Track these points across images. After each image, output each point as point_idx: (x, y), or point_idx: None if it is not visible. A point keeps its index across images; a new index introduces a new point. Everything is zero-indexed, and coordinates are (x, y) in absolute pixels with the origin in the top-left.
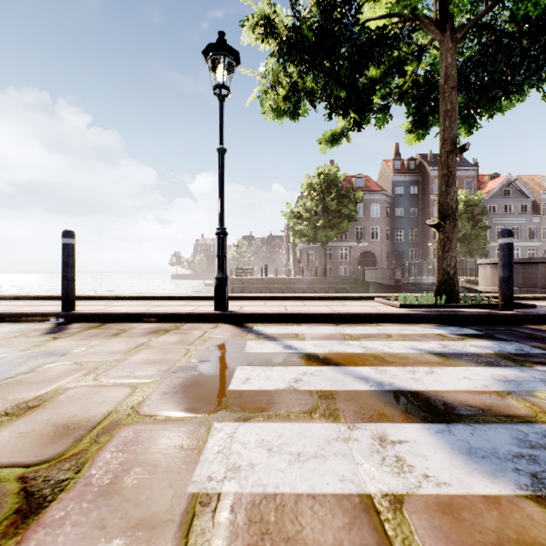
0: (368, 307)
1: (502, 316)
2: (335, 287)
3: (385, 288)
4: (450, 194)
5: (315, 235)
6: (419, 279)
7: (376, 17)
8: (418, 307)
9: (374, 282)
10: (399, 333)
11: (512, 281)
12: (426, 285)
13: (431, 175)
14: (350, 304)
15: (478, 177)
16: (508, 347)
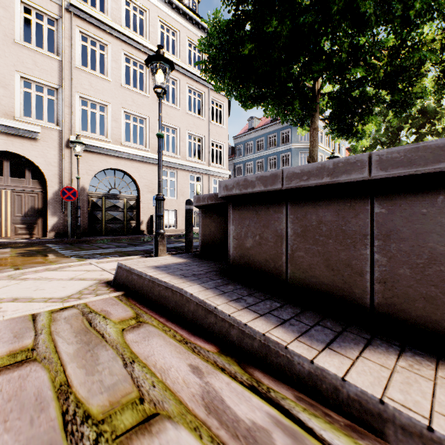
0: None
1: None
2: None
3: None
4: None
5: None
6: None
7: None
8: None
9: None
10: None
11: None
12: None
13: None
14: None
15: None
16: None
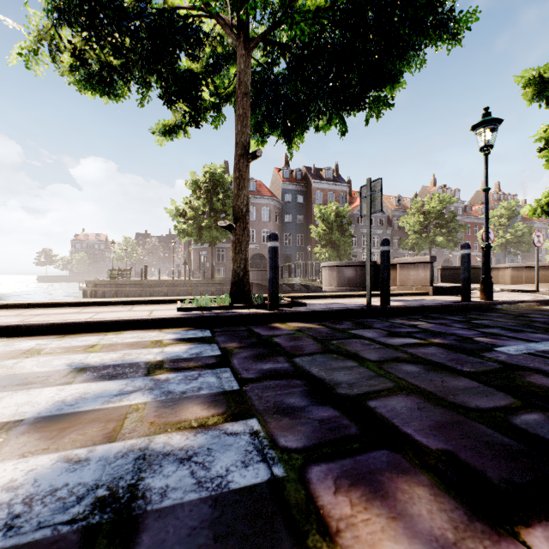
0: (147, 312)
1: (261, 316)
2: (222, 289)
3: (265, 289)
4: (241, 198)
5: (201, 236)
6: (291, 280)
7: (186, 6)
8: (198, 310)
9: (256, 284)
10: (115, 342)
11: (277, 282)
12: (297, 285)
13: (314, 186)
14: (138, 308)
15: (351, 193)
16: (192, 351)
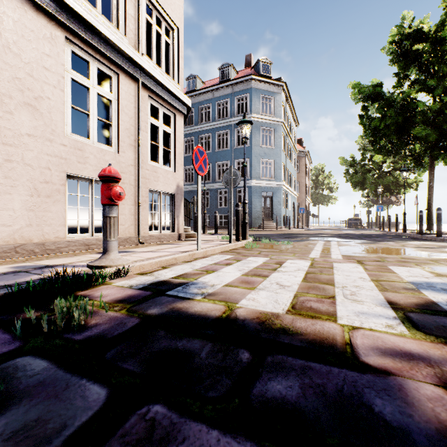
0: None
1: None
2: None
3: None
4: None
5: None
6: None
7: None
8: None
9: None
10: None
11: None
12: None
13: None
14: None
15: None
16: None
